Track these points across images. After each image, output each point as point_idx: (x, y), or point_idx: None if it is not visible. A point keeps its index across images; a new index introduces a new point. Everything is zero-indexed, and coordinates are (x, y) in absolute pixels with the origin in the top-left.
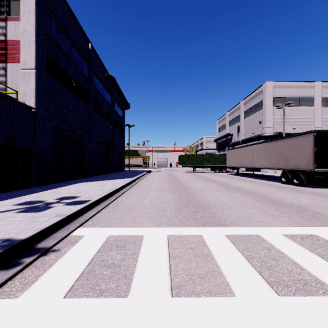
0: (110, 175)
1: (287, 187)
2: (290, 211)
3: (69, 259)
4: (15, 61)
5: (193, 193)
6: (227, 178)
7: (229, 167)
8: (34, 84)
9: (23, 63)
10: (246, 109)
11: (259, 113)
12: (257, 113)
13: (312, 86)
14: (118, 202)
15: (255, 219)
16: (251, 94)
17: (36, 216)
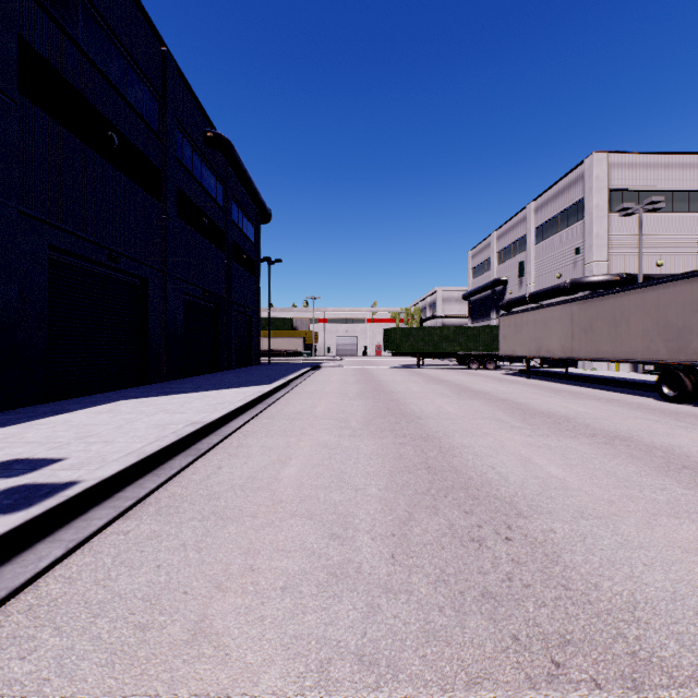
0: (218, 375)
1: (691, 413)
2: None
3: None
4: None
5: (438, 437)
6: (507, 383)
7: (502, 357)
8: None
9: None
10: (540, 223)
11: (575, 229)
12: (569, 228)
13: None
14: (191, 478)
15: None
16: (553, 185)
17: None
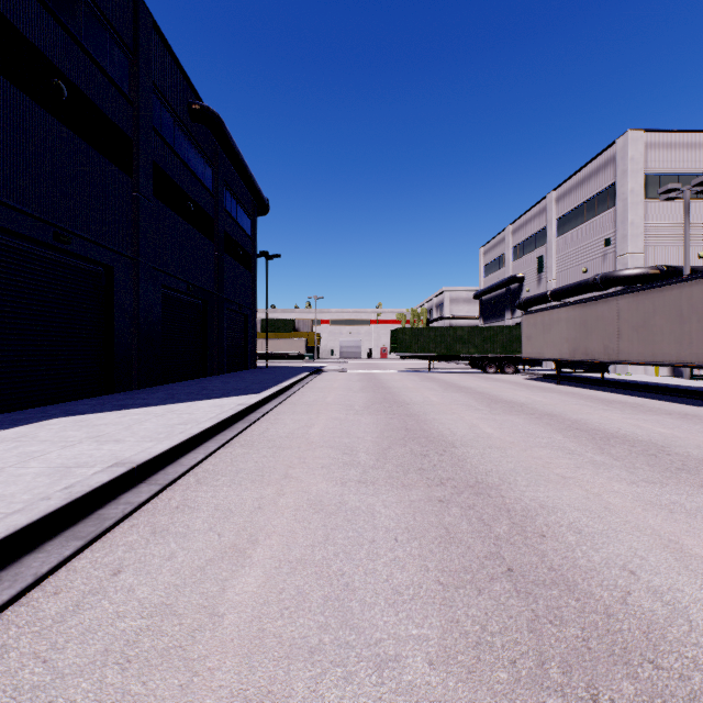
0: (204, 381)
1: None
2: None
3: None
4: None
5: (494, 484)
6: (538, 391)
7: (522, 360)
8: None
9: None
10: (563, 213)
11: (604, 218)
12: (597, 218)
13: None
14: (40, 610)
15: None
16: (578, 171)
17: None
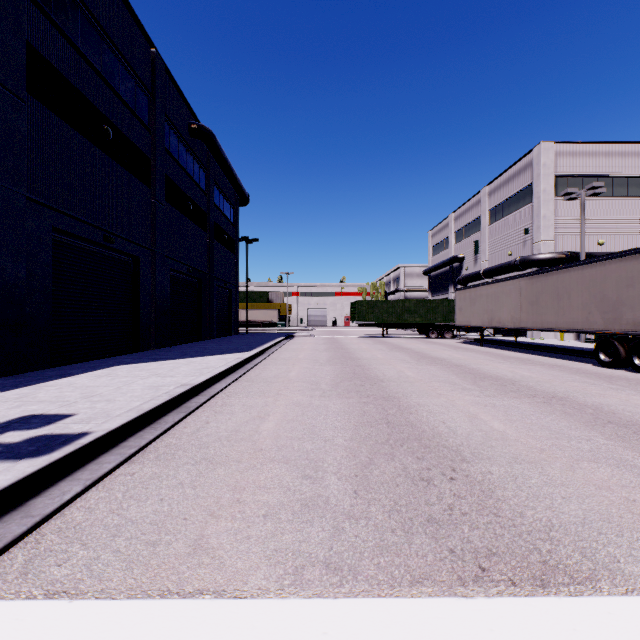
0: (202, 344)
1: (623, 377)
2: None
3: None
4: None
5: (397, 397)
6: (462, 351)
7: (458, 328)
8: None
9: None
10: (493, 205)
11: (524, 212)
12: (519, 211)
13: None
14: (184, 431)
15: None
16: (505, 171)
17: None
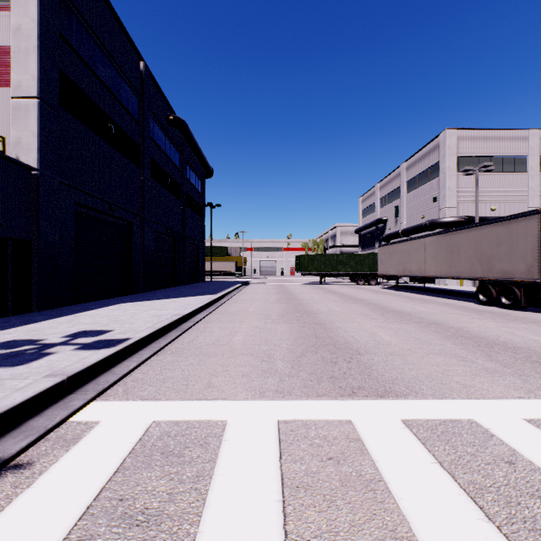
0: (178, 289)
1: (491, 311)
2: (517, 362)
3: (43, 493)
4: (1, 83)
5: (325, 323)
6: (381, 294)
7: (381, 276)
8: (36, 126)
9: (16, 87)
10: (410, 178)
11: (433, 184)
12: (430, 183)
13: (525, 137)
14: (184, 341)
15: (454, 379)
16: (419, 151)
17: (5, 376)
